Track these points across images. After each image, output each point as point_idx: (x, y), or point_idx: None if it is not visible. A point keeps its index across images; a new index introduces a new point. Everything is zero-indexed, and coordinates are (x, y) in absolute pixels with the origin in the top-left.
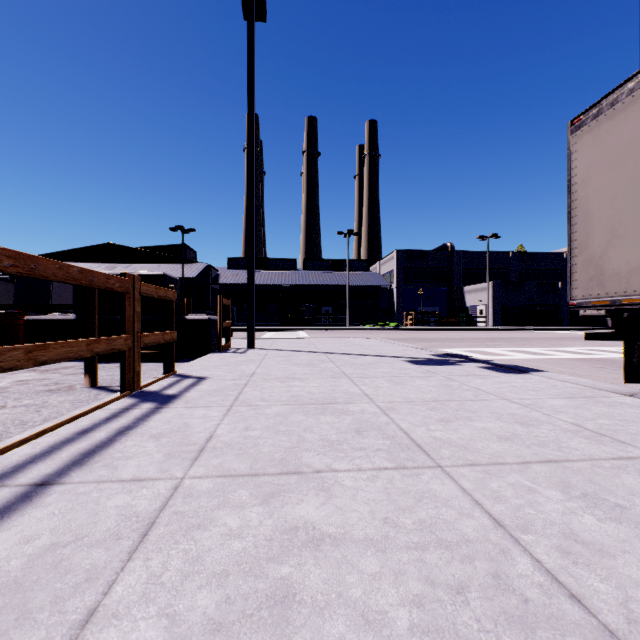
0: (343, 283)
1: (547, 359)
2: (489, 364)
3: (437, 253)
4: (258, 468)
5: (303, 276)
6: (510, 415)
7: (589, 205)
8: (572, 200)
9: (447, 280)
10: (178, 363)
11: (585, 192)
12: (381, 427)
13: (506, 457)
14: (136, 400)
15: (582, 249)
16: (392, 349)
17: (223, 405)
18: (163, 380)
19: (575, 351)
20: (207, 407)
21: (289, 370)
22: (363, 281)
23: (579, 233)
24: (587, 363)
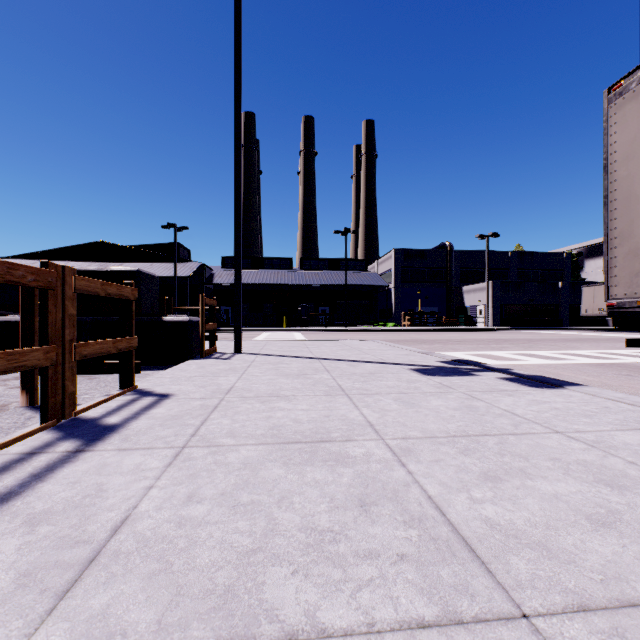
0: (340, 283)
1: (564, 365)
2: (510, 374)
3: (435, 252)
4: (173, 625)
5: (299, 275)
6: (581, 465)
7: (634, 186)
8: (610, 181)
9: (446, 280)
10: (152, 371)
11: (628, 171)
12: (398, 494)
13: (633, 581)
14: (56, 435)
15: (624, 239)
16: (394, 354)
17: (172, 445)
18: (114, 399)
19: (589, 355)
20: (148, 449)
21: (275, 383)
22: (360, 281)
23: (620, 220)
24: (610, 370)
